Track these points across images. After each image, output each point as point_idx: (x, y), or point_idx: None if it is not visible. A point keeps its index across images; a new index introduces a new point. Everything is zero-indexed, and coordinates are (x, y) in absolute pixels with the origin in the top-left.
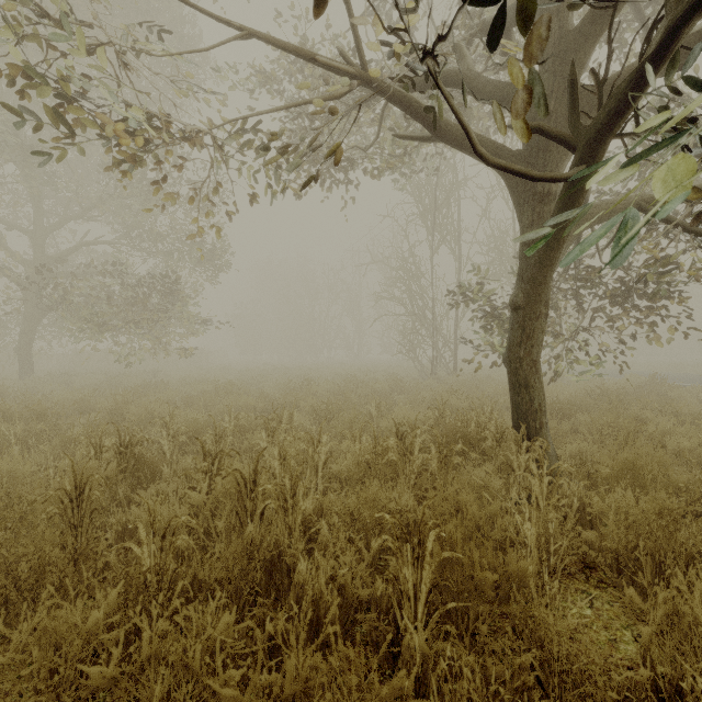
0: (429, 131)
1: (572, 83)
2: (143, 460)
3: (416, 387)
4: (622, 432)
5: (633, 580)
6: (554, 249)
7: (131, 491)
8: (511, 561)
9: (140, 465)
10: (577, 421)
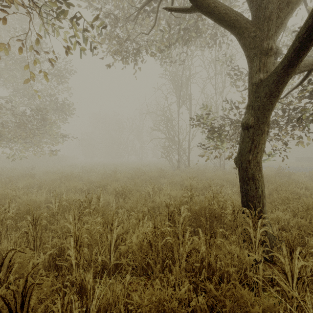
0: None
1: None
2: None
3: (171, 175)
4: (304, 206)
5: None
6: (284, 82)
7: None
8: None
9: None
10: None
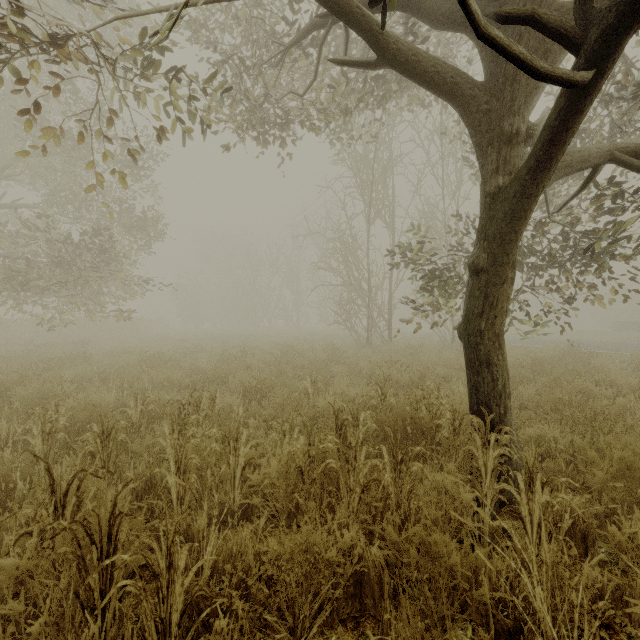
0: (376, 48)
1: None
2: None
3: (353, 357)
4: (587, 414)
5: None
6: (532, 195)
7: None
8: None
9: None
10: (520, 394)
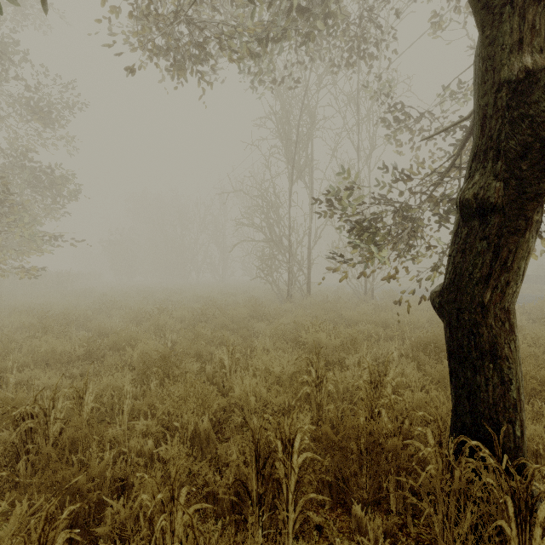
0: None
1: None
2: None
3: (275, 313)
4: None
5: None
6: None
7: None
8: None
9: None
10: None
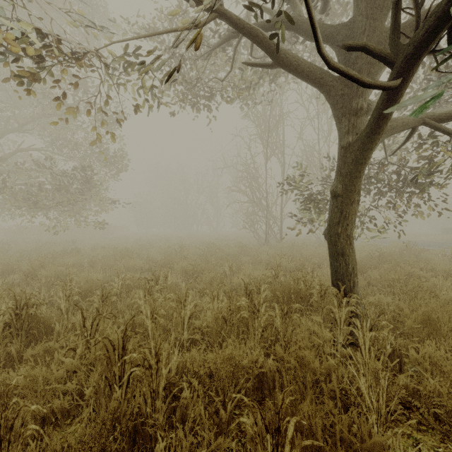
0: (271, 57)
1: (397, 3)
2: (38, 318)
3: (256, 251)
4: (409, 287)
5: (450, 425)
6: (368, 149)
7: (26, 346)
8: (365, 437)
9: (36, 323)
10: (369, 276)
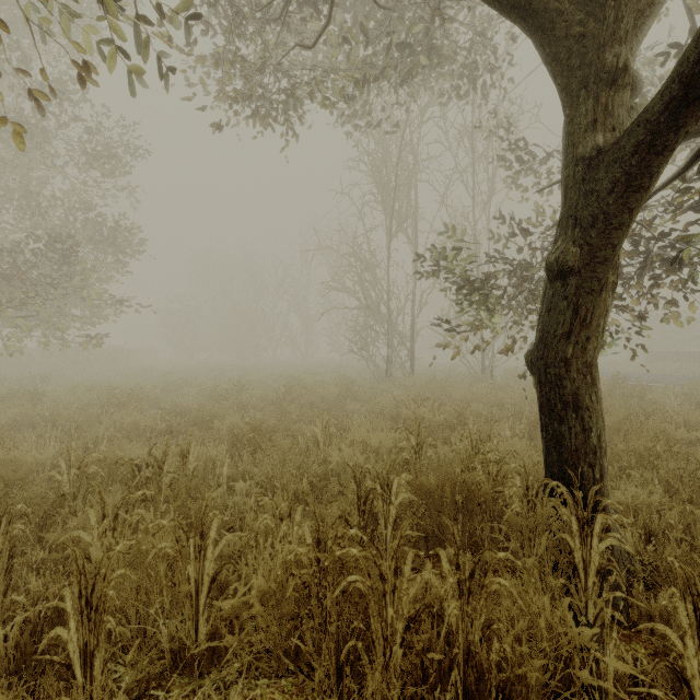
0: None
1: None
2: None
3: (371, 392)
4: (698, 472)
5: None
6: (667, 148)
7: None
8: None
9: None
10: None
